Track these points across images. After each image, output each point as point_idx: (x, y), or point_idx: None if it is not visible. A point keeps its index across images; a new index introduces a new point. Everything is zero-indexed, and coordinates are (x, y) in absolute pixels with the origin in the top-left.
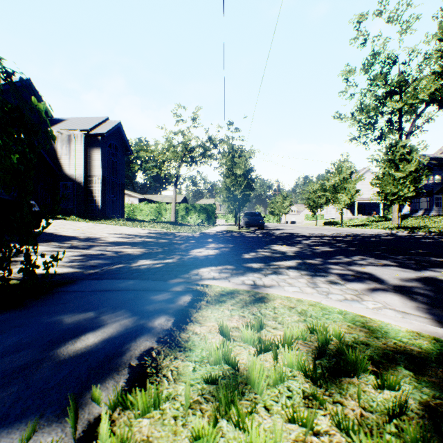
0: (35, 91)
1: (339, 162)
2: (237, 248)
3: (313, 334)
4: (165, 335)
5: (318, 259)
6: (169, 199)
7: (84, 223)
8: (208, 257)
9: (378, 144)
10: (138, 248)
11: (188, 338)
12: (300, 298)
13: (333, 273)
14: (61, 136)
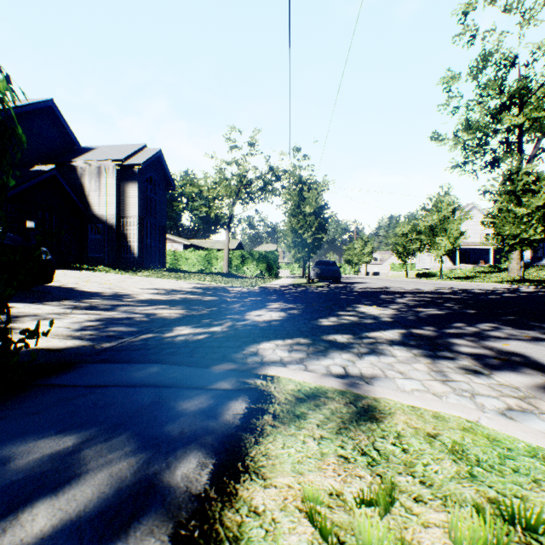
0: (0, 67)
1: (438, 196)
2: (310, 310)
3: (511, 526)
4: (190, 515)
5: (428, 327)
6: (221, 244)
7: (114, 274)
8: (271, 323)
9: (490, 172)
10: (177, 309)
11: (239, 530)
12: (438, 412)
13: (463, 354)
14: (90, 168)
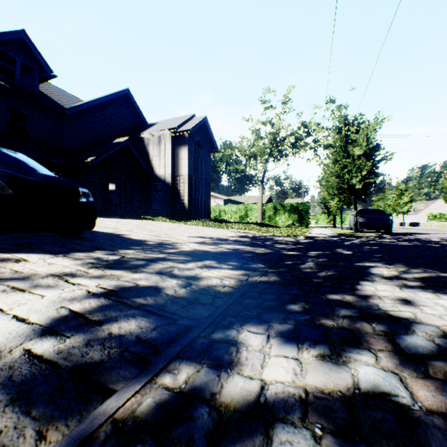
0: None
1: None
2: None
3: None
4: None
5: None
6: (254, 199)
7: (168, 223)
8: None
9: None
10: (229, 269)
11: None
12: None
13: None
14: (153, 138)
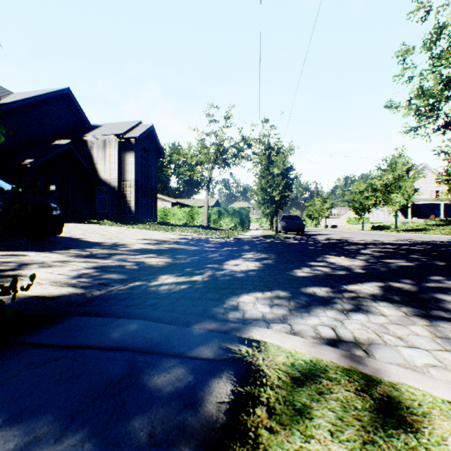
0: None
1: (393, 157)
2: (283, 260)
3: None
4: None
5: (406, 280)
6: (202, 202)
7: (115, 227)
8: (248, 273)
9: (442, 134)
10: (163, 258)
11: None
12: None
13: None
14: (97, 141)
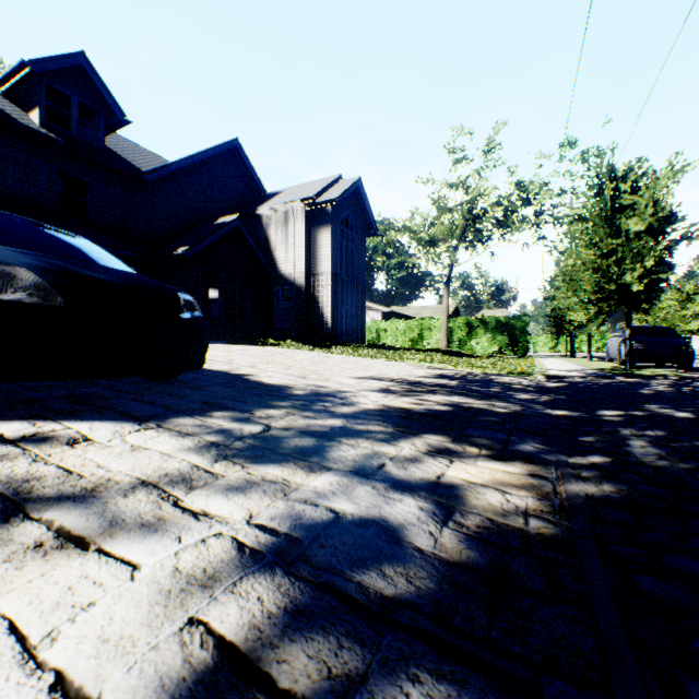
0: None
1: None
2: None
3: None
4: None
5: None
6: (429, 311)
7: (305, 352)
8: None
9: None
10: (488, 458)
11: None
12: None
13: None
14: (275, 215)
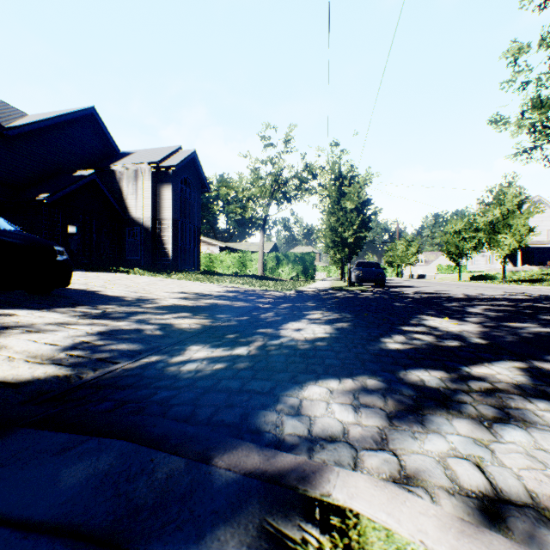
0: None
1: (500, 187)
2: (364, 324)
3: None
4: None
5: None
6: (256, 247)
7: (147, 277)
8: (316, 344)
9: None
10: (200, 318)
11: None
12: None
13: None
14: (127, 171)
